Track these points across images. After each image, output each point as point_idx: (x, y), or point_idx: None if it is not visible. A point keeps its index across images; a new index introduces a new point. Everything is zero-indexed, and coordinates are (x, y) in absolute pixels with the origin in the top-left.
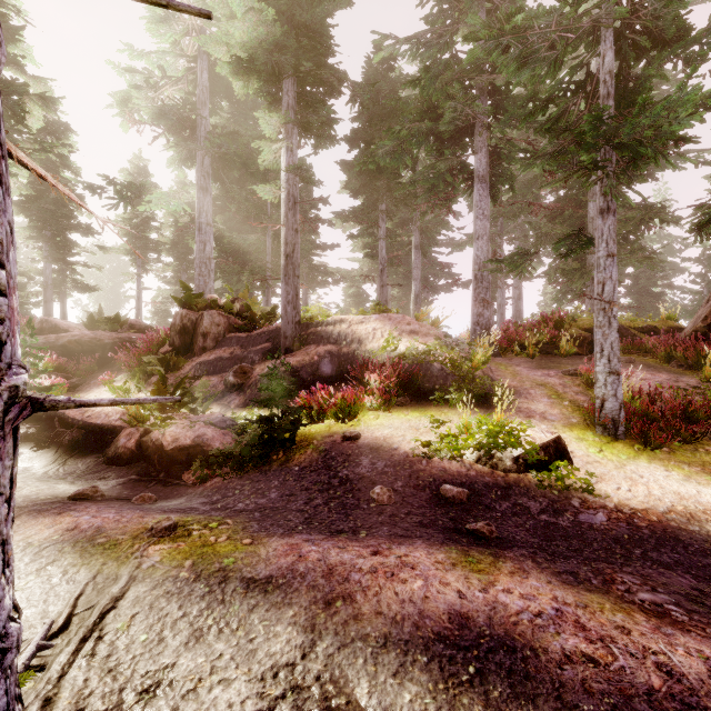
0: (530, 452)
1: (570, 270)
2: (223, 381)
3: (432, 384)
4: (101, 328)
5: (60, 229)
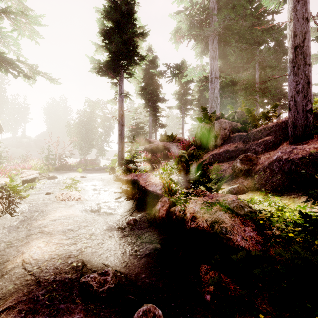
0: None
1: None
2: (231, 167)
3: None
4: (165, 141)
5: (154, 102)
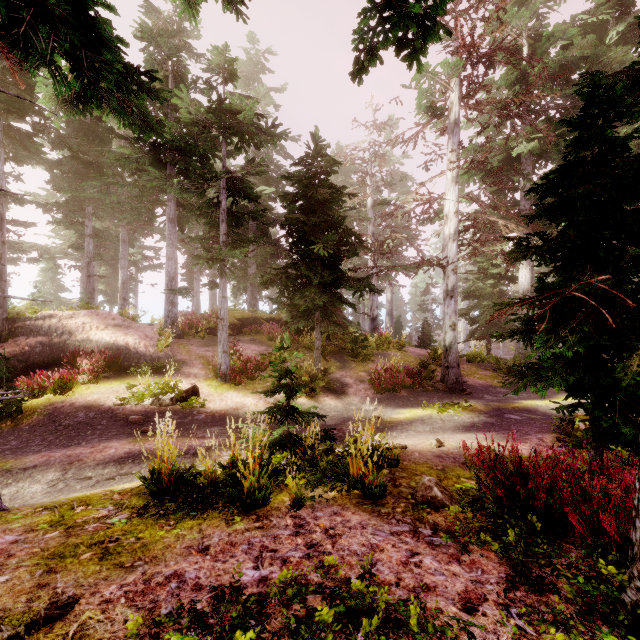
0: (178, 394)
1: (239, 276)
2: None
3: (130, 363)
4: None
5: None
